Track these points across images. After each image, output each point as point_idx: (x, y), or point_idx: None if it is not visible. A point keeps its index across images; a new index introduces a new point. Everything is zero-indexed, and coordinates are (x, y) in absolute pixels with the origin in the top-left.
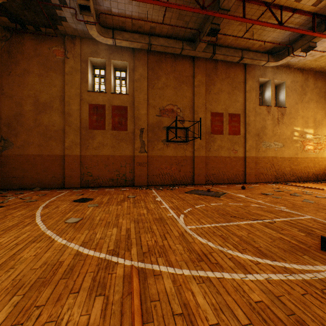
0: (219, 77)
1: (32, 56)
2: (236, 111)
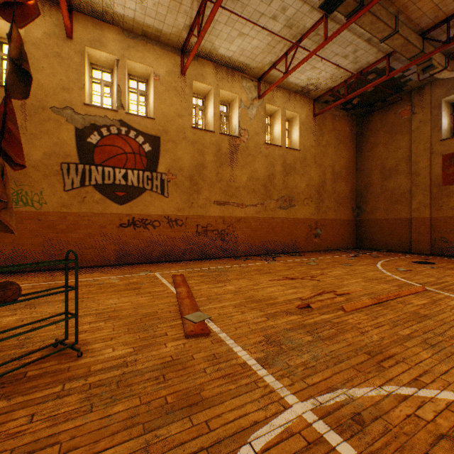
0: None
1: (378, 128)
2: None
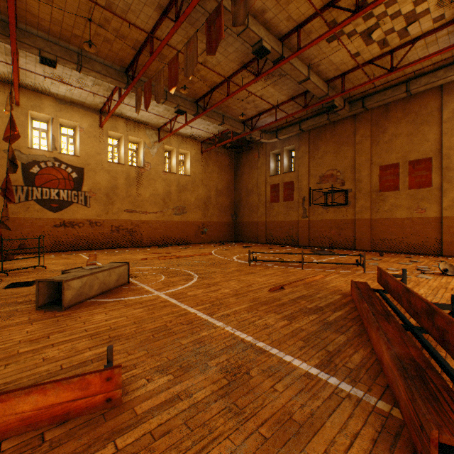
0: (392, 119)
1: (245, 163)
2: (422, 155)
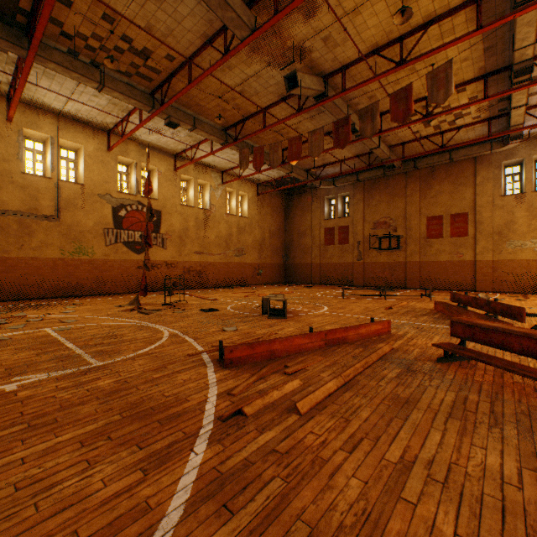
0: (437, 178)
1: (297, 205)
2: (461, 210)
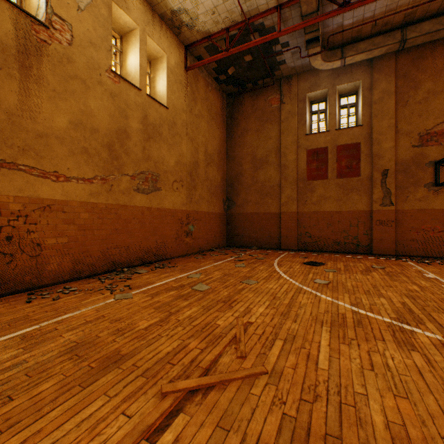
0: None
1: (249, 113)
2: None
